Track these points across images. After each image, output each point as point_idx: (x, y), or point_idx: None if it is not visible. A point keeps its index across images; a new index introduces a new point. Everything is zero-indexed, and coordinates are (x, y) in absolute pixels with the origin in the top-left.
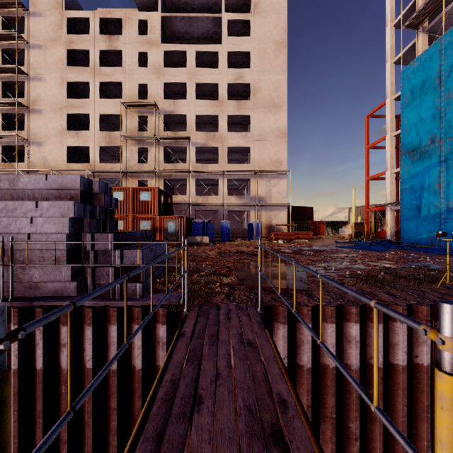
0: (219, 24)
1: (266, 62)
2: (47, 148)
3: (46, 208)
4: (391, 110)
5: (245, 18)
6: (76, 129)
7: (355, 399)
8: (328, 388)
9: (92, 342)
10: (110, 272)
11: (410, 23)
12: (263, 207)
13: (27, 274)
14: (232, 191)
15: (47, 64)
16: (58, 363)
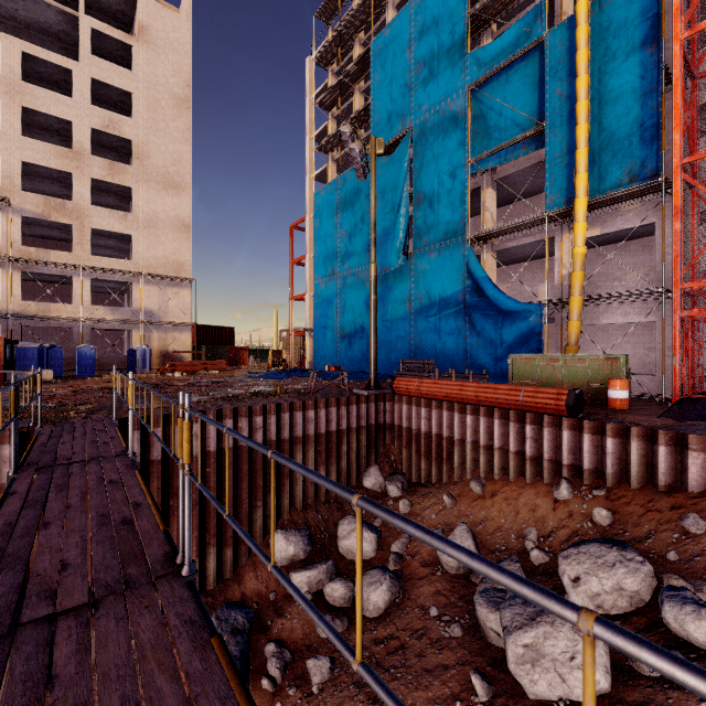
0: (74, 24)
1: (160, 119)
2: None
3: None
4: (311, 228)
5: (125, 40)
6: None
7: (196, 476)
8: (175, 473)
9: None
10: None
11: (321, 147)
12: (155, 325)
13: None
14: (101, 295)
15: None
16: None
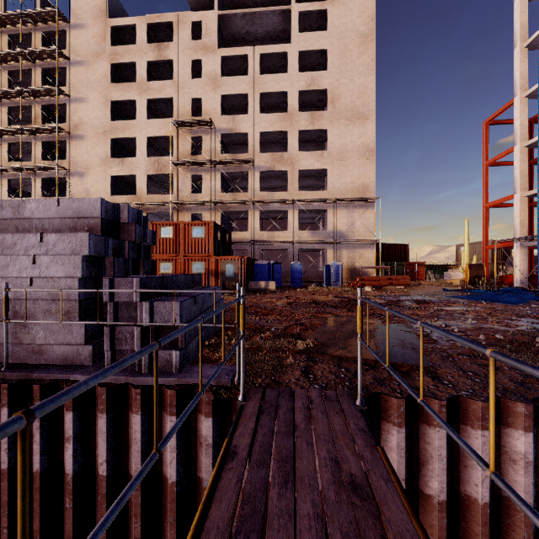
0: (288, 18)
1: (348, 61)
2: (90, 180)
3: (53, 242)
4: (522, 111)
5: (321, 8)
6: (121, 156)
7: None
8: (475, 537)
9: (106, 437)
10: (135, 333)
11: None
12: (344, 244)
13: (28, 334)
14: (304, 226)
15: (89, 82)
16: (62, 463)
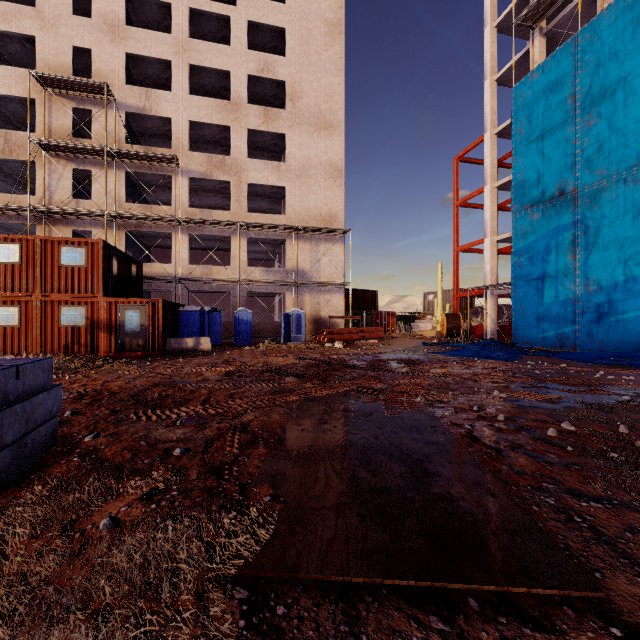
0: None
1: (312, 51)
2: None
3: None
4: (493, 149)
5: None
6: None
7: None
8: None
9: None
10: None
11: (526, 16)
12: (307, 287)
13: None
14: (255, 262)
15: None
16: None
